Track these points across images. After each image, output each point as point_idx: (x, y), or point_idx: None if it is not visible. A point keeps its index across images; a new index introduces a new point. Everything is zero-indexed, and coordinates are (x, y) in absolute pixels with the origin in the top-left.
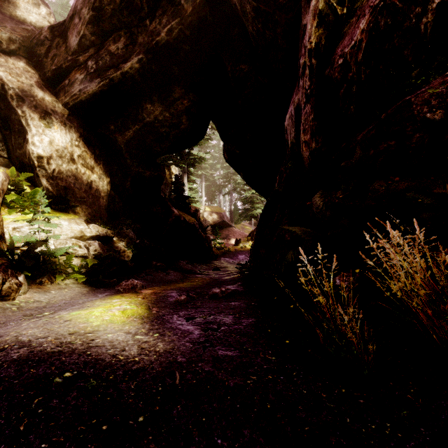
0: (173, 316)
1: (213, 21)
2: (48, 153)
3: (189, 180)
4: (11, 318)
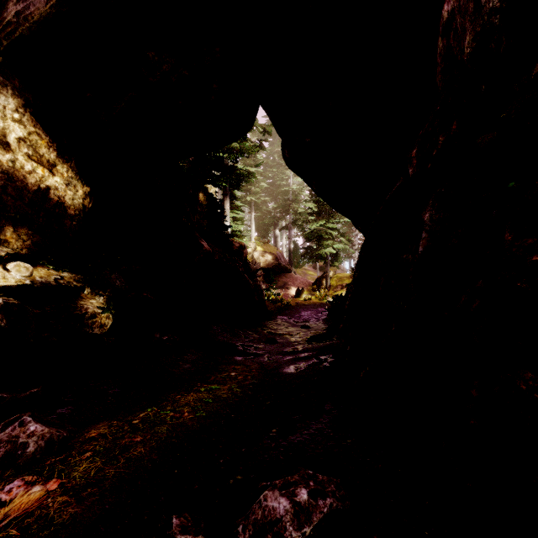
0: None
1: None
2: None
3: (232, 206)
4: None
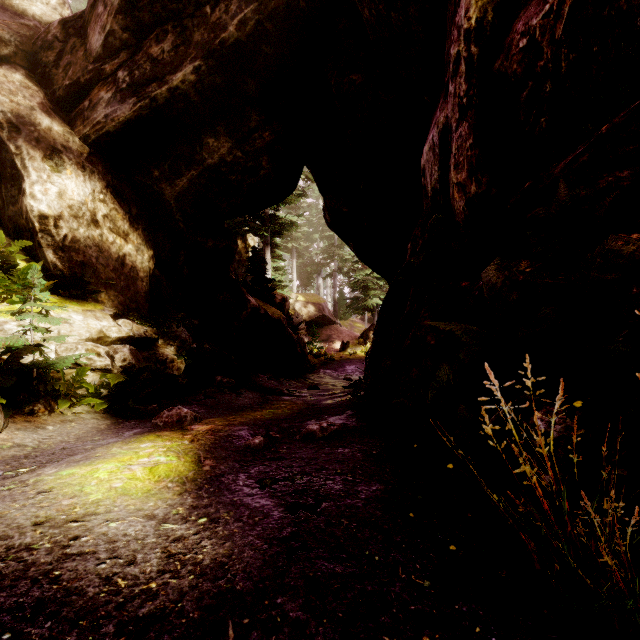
0: (239, 476)
1: (308, 8)
2: (56, 211)
3: (273, 255)
4: None
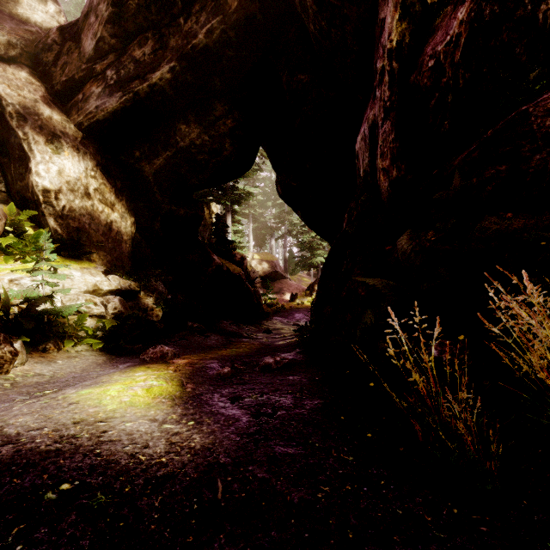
0: (214, 395)
1: (263, 19)
2: (57, 186)
3: (233, 220)
4: (1, 399)
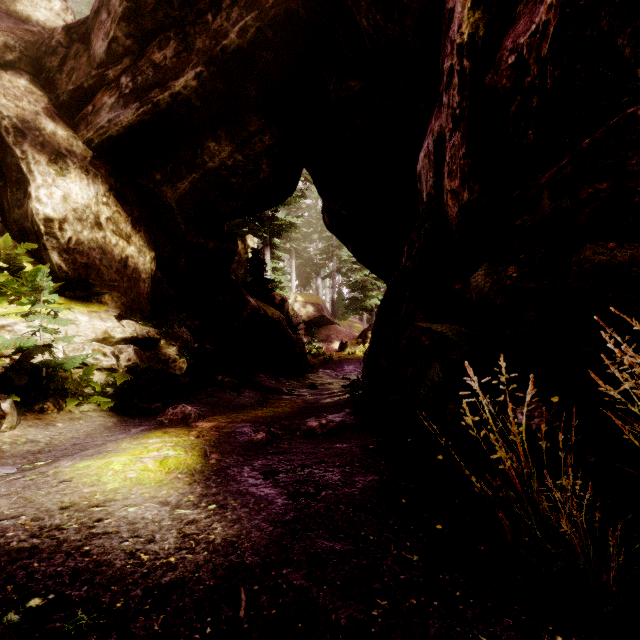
0: (244, 468)
1: (307, 16)
2: (61, 214)
3: (272, 256)
4: None
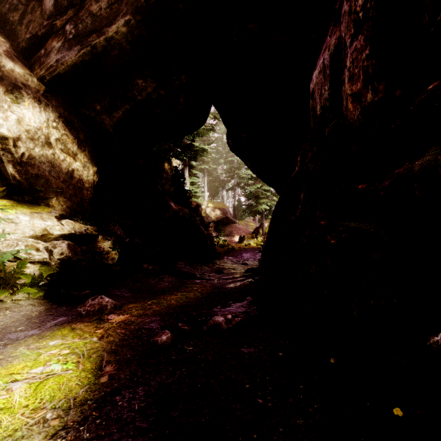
0: (137, 391)
1: None
2: (15, 134)
3: (190, 174)
4: None
